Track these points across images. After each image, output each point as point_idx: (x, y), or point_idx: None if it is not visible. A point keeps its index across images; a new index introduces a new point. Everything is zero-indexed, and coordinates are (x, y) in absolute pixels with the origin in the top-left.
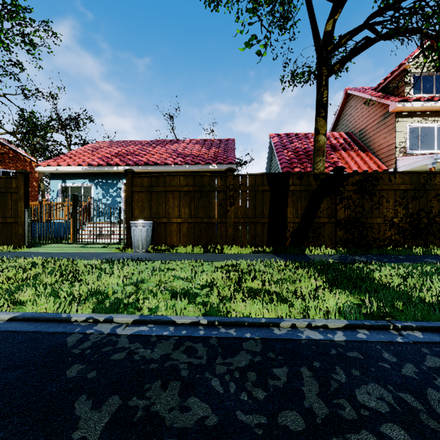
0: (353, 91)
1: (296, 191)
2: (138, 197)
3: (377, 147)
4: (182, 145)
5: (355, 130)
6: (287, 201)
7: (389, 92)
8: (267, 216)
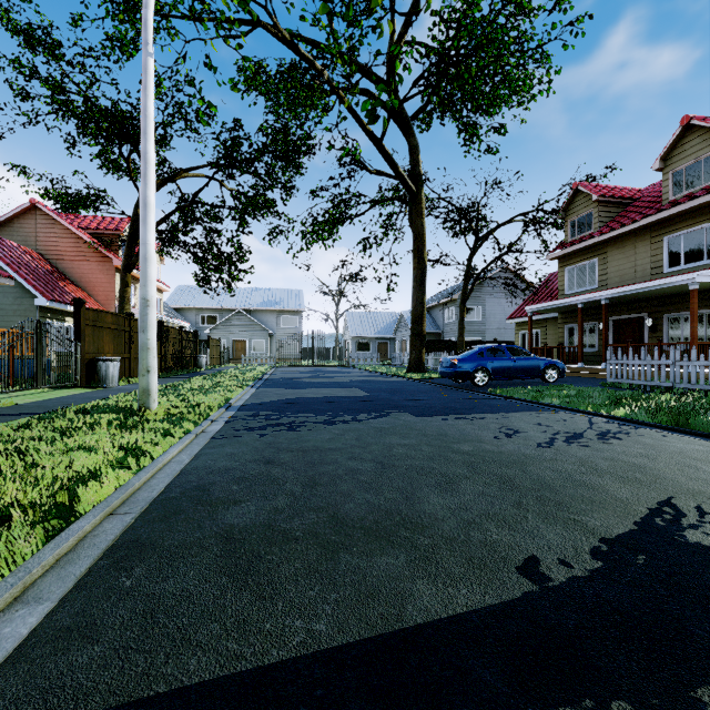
0: (51, 211)
1: None
2: (87, 331)
3: (91, 287)
4: None
5: (50, 255)
6: None
7: (100, 241)
8: None
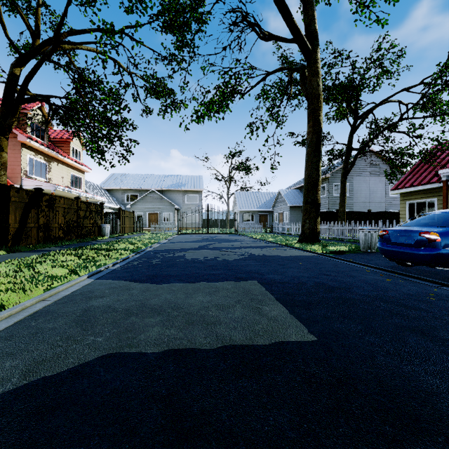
0: None
1: (16, 202)
2: None
3: None
4: None
5: None
6: (9, 209)
7: None
8: None
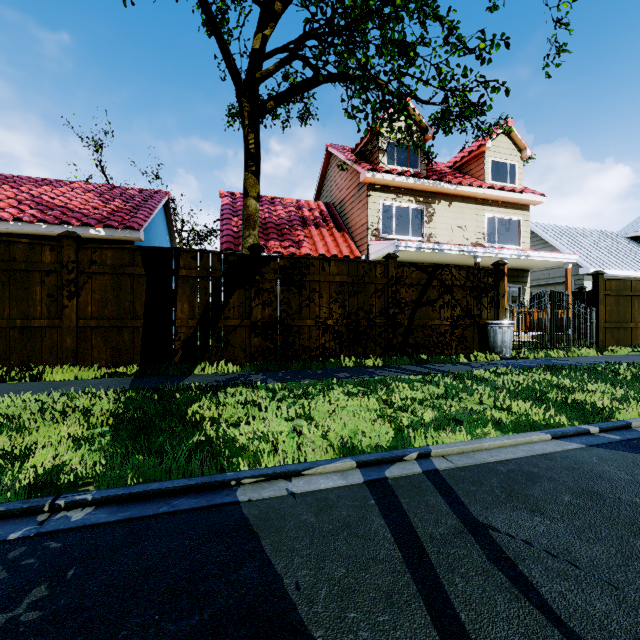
0: (332, 148)
1: (191, 278)
2: None
3: (354, 226)
4: (59, 189)
5: (336, 201)
6: (176, 292)
7: (366, 157)
8: (142, 315)
